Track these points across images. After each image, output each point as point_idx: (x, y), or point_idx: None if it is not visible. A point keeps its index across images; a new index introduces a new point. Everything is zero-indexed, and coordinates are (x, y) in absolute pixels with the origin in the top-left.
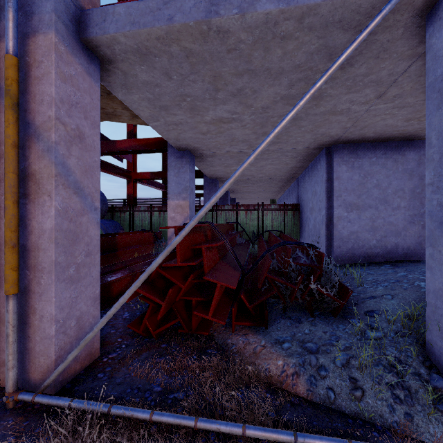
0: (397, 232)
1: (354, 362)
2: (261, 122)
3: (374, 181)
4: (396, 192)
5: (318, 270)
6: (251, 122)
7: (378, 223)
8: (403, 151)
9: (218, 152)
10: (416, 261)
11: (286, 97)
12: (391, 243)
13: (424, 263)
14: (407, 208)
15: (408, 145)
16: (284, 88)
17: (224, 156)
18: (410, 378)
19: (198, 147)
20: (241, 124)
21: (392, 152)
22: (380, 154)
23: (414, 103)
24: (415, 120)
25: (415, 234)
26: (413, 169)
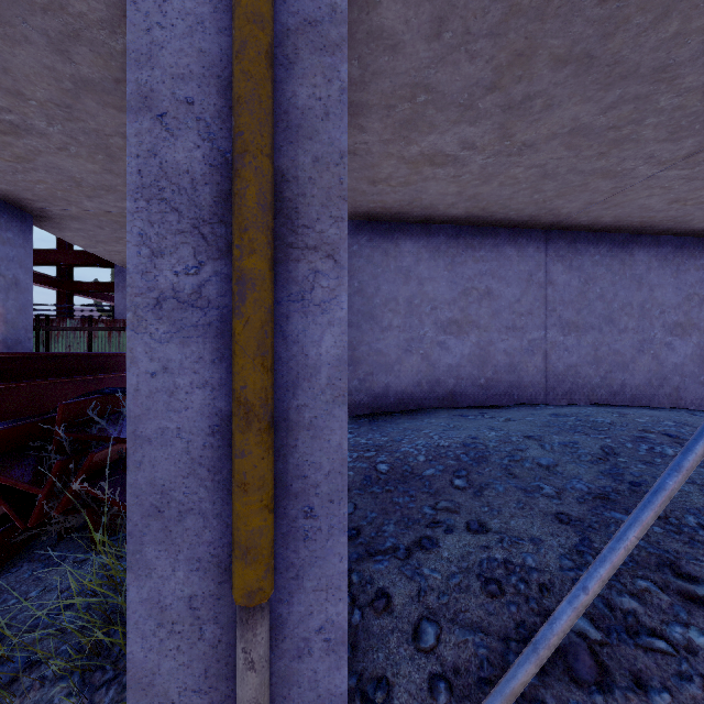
0: (389, 366)
1: (27, 676)
2: (96, 144)
3: (355, 283)
4: (388, 302)
5: (91, 451)
6: (73, 142)
7: (361, 353)
8: (397, 239)
9: (77, 210)
10: (410, 411)
11: (86, 84)
12: (380, 383)
13: (416, 414)
14: (402, 328)
15: (403, 230)
16: (55, 57)
17: (103, 221)
18: (112, 699)
19: (13, 192)
20: (53, 143)
21: (382, 239)
22: (364, 240)
23: (356, 147)
24: (384, 183)
25: (413, 370)
26: (410, 268)
